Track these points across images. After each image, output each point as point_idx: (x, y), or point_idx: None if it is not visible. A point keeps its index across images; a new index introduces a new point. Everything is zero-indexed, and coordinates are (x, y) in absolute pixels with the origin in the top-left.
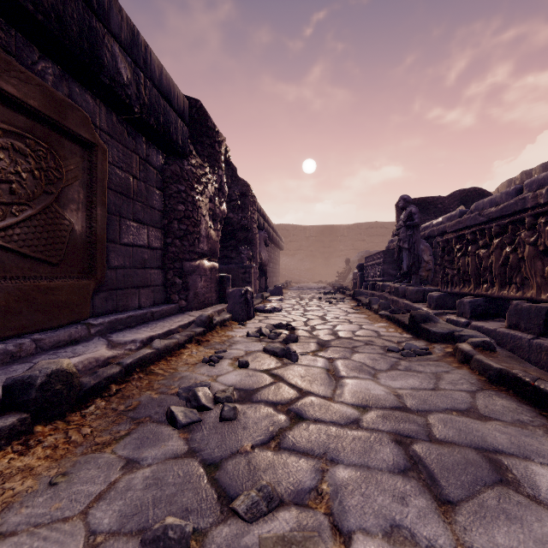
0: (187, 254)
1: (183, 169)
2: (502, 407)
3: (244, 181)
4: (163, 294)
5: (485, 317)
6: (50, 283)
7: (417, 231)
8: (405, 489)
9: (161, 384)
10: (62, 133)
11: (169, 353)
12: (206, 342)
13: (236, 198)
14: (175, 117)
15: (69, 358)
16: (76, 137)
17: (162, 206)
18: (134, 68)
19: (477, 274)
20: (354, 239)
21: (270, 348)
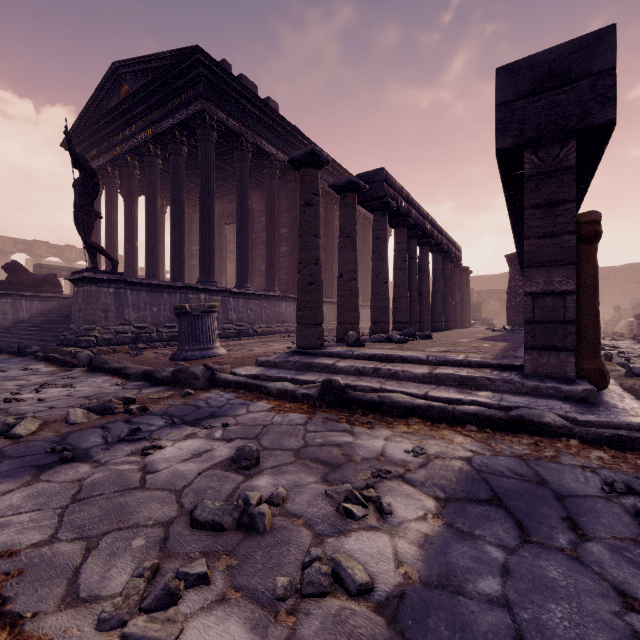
0: None
1: None
2: None
3: None
4: None
5: None
6: None
7: None
8: None
9: None
10: None
11: None
12: None
13: None
14: None
15: None
16: None
17: None
18: None
19: None
20: (624, 282)
21: (608, 346)
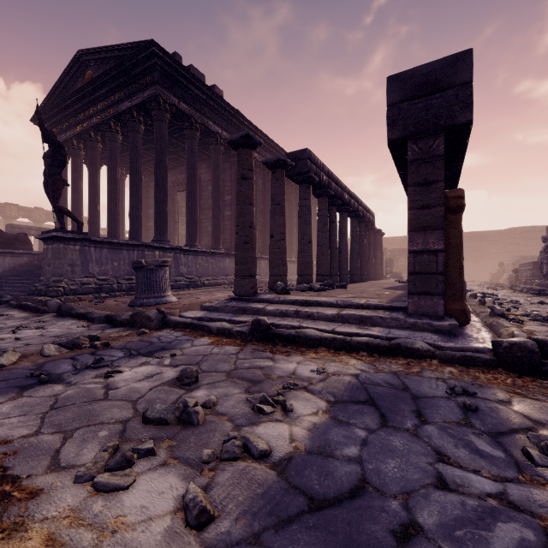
0: None
1: None
2: None
3: None
4: None
5: None
6: None
7: None
8: (524, 301)
9: None
10: None
11: None
12: None
13: None
14: None
15: None
16: None
17: None
18: None
19: None
20: (507, 243)
21: (489, 294)
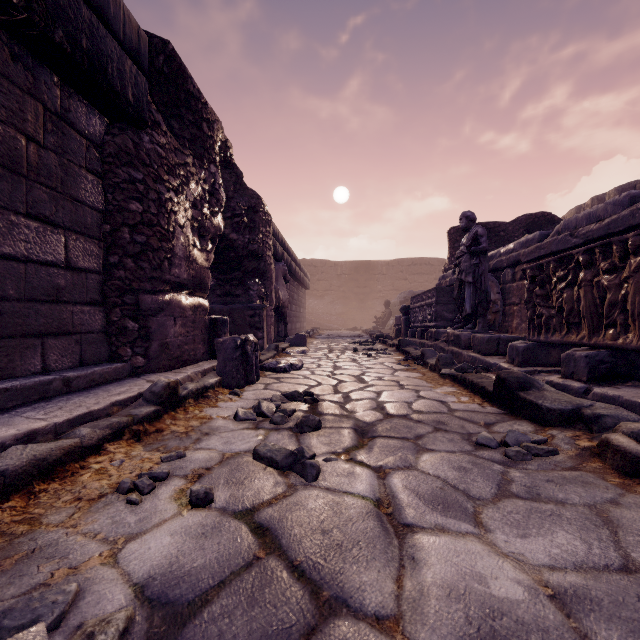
0: (148, 283)
1: (140, 147)
2: None
3: (253, 192)
4: (104, 346)
5: (610, 379)
6: None
7: (484, 260)
8: None
9: None
10: None
11: (48, 472)
12: (156, 433)
13: (241, 212)
14: (118, 52)
15: None
16: None
17: (100, 202)
18: None
19: (595, 314)
20: (395, 277)
21: (264, 452)
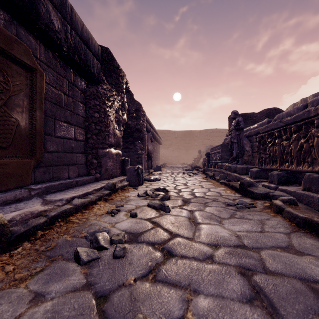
0: (101, 144)
1: (98, 91)
2: (310, 245)
3: (138, 102)
4: (85, 169)
5: (286, 183)
6: (0, 161)
7: (242, 132)
8: (253, 318)
9: (75, 229)
10: (9, 58)
11: (85, 207)
12: (111, 200)
13: (133, 112)
14: (92, 57)
15: (11, 212)
16: (20, 62)
17: (84, 114)
18: (63, 21)
19: (281, 157)
20: (203, 138)
21: (151, 204)
